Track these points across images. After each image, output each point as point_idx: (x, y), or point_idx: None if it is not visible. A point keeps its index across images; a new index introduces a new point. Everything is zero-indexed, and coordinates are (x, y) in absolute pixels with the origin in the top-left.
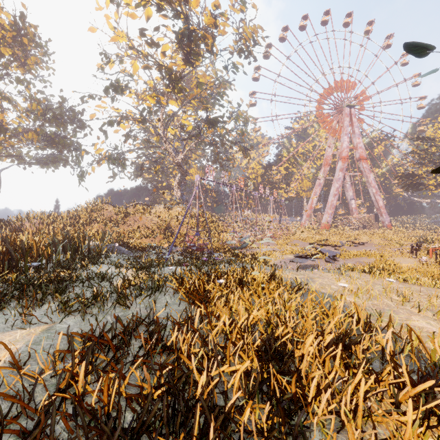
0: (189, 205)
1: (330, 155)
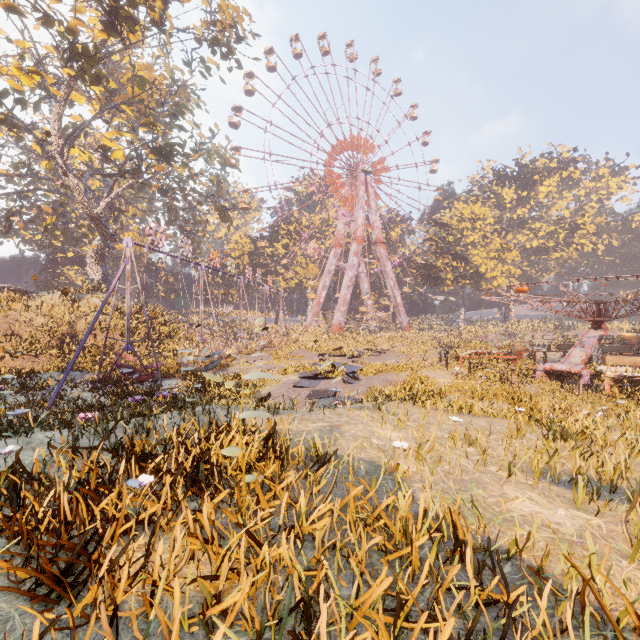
0: (109, 292)
1: (342, 233)
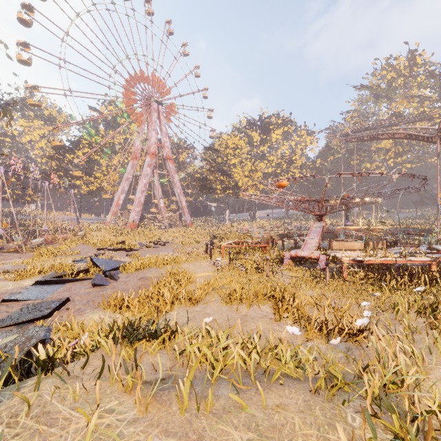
0: None
1: (139, 149)
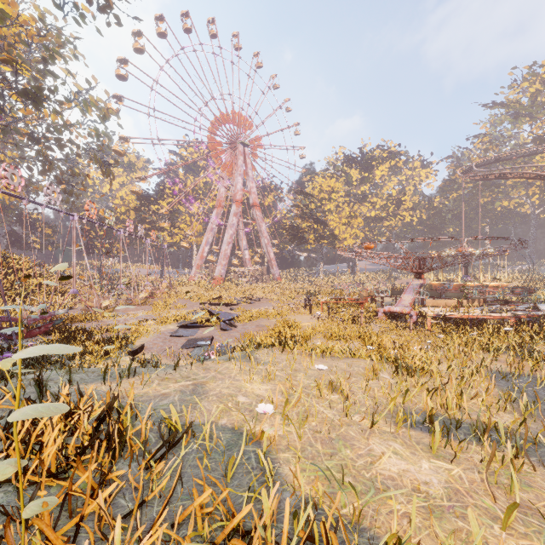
0: None
1: (223, 196)
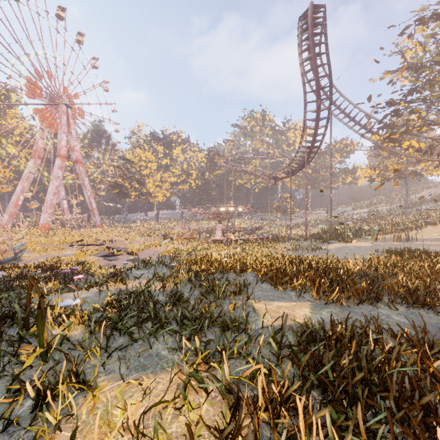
0: None
1: (42, 148)
